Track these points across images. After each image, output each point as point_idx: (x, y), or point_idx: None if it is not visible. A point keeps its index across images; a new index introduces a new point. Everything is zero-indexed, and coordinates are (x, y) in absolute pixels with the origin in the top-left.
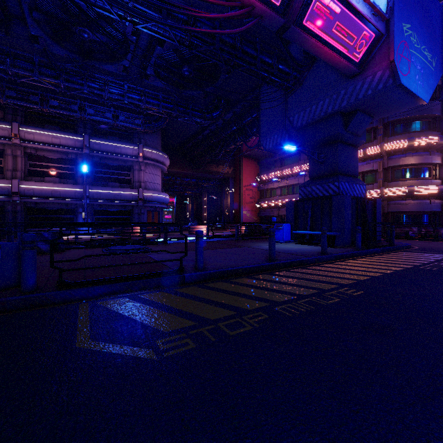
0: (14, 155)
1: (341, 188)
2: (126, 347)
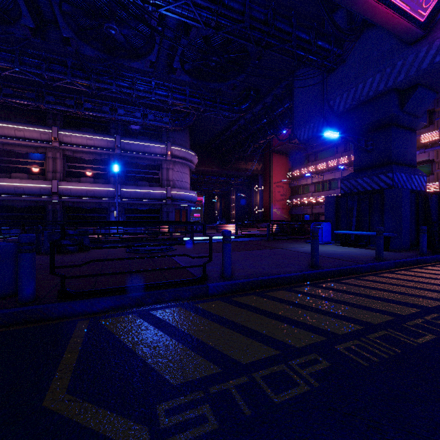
0: (54, 157)
1: (396, 180)
2: (110, 414)
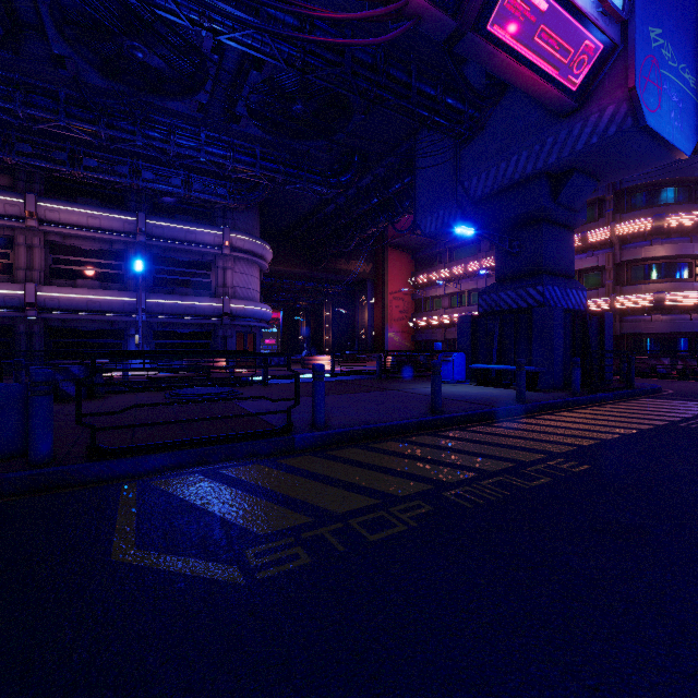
0: (29, 245)
1: (547, 296)
2: (194, 561)
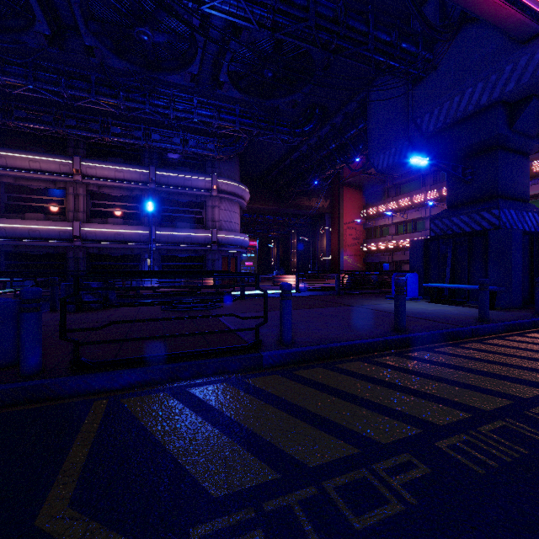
0: (76, 194)
1: (503, 218)
2: None
